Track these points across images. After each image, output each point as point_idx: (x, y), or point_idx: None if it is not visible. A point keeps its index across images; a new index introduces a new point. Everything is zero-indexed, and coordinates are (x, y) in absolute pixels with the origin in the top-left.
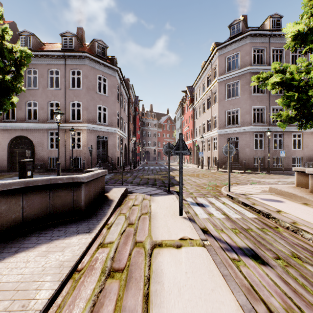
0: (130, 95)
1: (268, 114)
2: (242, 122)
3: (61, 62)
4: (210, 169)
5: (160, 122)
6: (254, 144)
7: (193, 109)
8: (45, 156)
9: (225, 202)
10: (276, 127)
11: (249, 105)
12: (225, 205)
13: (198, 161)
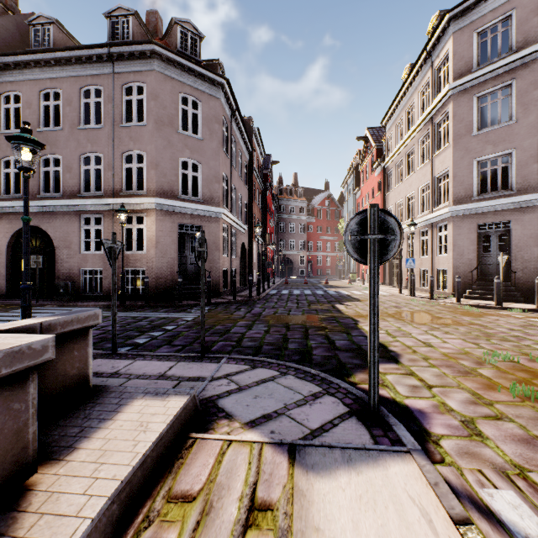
0: (255, 150)
1: None
2: (522, 182)
3: (106, 69)
4: (434, 298)
5: (312, 204)
6: None
7: (382, 170)
8: (74, 268)
9: None
10: None
11: None
12: None
13: (400, 278)
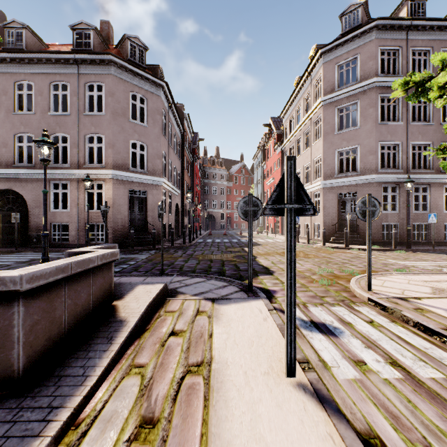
0: (185, 130)
1: (406, 155)
2: (363, 167)
3: (72, 70)
4: (311, 243)
5: (231, 172)
6: (382, 202)
7: (281, 151)
8: None
9: (374, 319)
10: (419, 175)
11: (375, 141)
12: (378, 330)
13: None
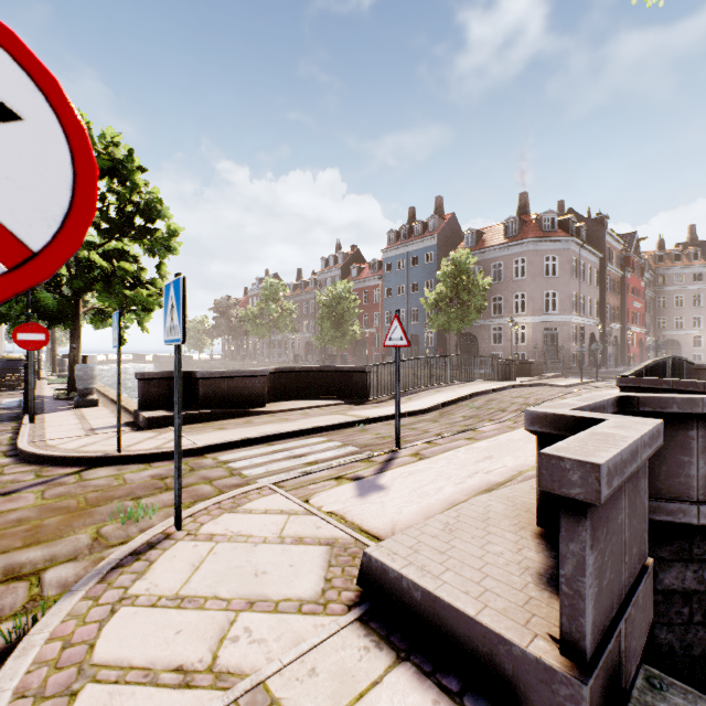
0: (608, 246)
1: None
2: None
3: (504, 253)
4: None
5: None
6: None
7: None
8: (488, 352)
9: None
10: None
11: None
12: None
13: None
